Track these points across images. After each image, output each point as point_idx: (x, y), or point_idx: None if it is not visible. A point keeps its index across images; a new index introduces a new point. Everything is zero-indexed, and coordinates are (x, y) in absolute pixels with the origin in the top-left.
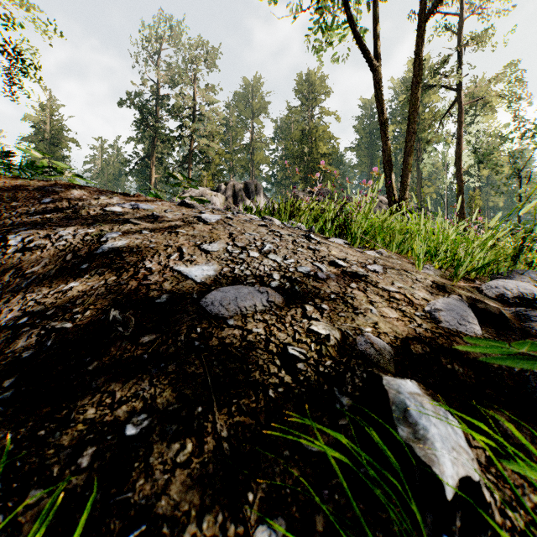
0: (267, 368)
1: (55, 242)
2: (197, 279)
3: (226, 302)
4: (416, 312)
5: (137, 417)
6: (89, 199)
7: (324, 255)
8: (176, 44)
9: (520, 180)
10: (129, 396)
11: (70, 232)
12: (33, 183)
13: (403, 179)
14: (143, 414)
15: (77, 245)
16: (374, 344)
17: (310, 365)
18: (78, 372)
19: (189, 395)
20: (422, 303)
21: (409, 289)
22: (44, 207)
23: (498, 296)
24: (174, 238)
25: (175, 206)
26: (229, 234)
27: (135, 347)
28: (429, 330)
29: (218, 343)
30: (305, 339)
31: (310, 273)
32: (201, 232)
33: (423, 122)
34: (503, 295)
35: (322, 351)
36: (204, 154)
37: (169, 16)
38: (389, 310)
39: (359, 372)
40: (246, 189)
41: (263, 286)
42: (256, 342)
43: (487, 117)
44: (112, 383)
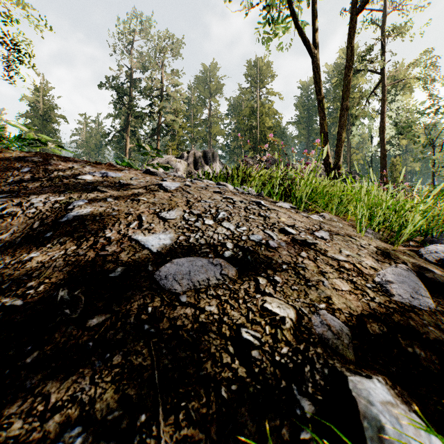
0: (219, 357)
1: (26, 210)
2: (153, 249)
3: (180, 276)
4: (367, 283)
5: (69, 431)
6: (64, 168)
7: (274, 222)
8: (147, 36)
9: (434, 149)
10: (65, 400)
11: (42, 199)
12: (15, 154)
13: (337, 148)
14: (78, 427)
15: (45, 213)
16: (331, 326)
17: (265, 352)
18: (15, 365)
19: (132, 397)
20: (371, 273)
21: (357, 257)
22: (22, 176)
23: (438, 261)
24: (136, 206)
25: (141, 174)
26: (186, 201)
27: (81, 332)
28: (382, 304)
29: (169, 325)
30: (259, 319)
31: (261, 242)
32: (161, 200)
33: (352, 101)
34: (443, 260)
35: (277, 336)
36: (170, 128)
37: (141, 13)
38: (341, 281)
39: (319, 366)
40: (204, 156)
41: (216, 256)
42: (208, 324)
43: (405, 96)
44: (48, 381)
